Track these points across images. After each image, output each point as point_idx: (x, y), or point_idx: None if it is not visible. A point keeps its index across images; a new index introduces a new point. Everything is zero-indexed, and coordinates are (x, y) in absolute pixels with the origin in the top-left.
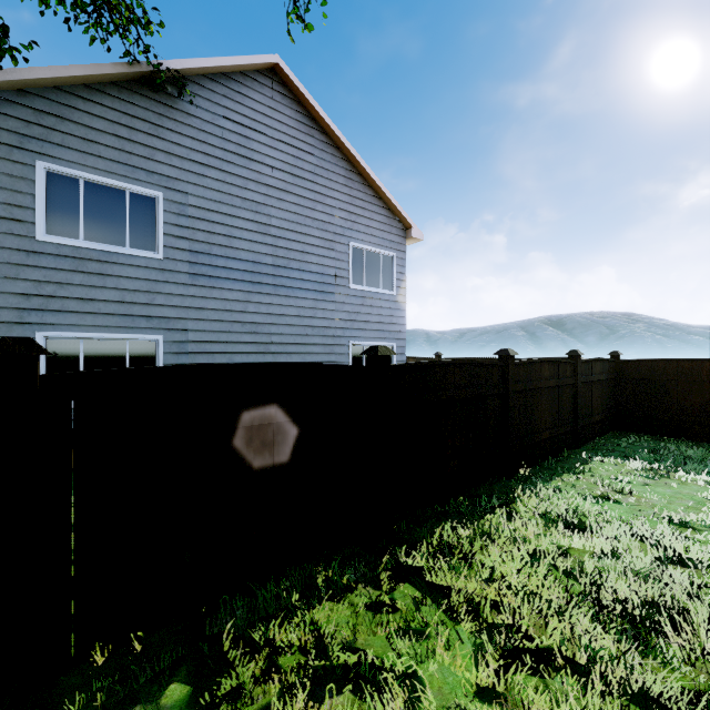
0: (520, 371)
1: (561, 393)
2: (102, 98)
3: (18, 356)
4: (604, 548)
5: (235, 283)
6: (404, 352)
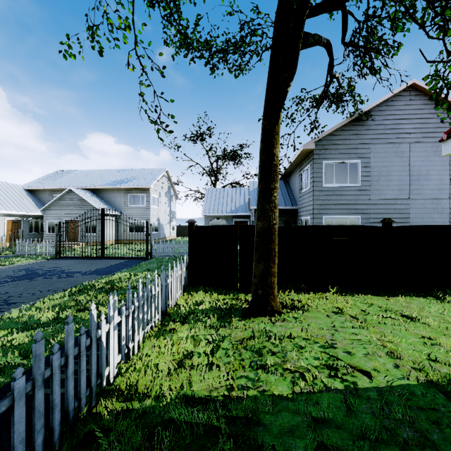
0: None
1: None
2: (340, 132)
3: (389, 222)
4: None
5: (390, 191)
6: None
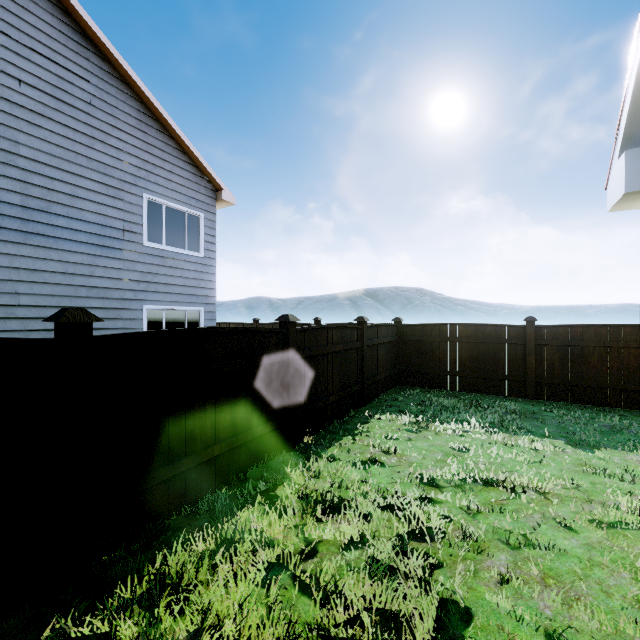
0: (305, 337)
1: (349, 356)
2: None
3: None
4: (353, 535)
5: None
6: (214, 317)
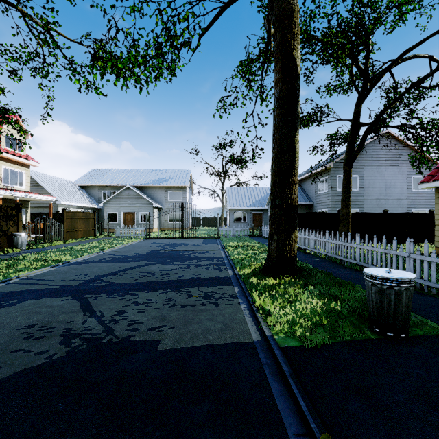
0: None
1: None
2: None
3: (386, 211)
4: None
5: (375, 194)
6: None
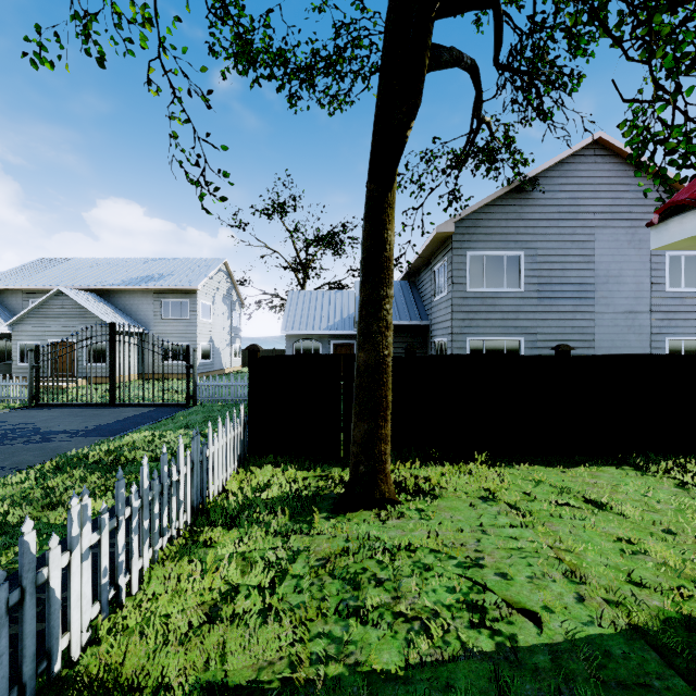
0: None
1: None
2: (493, 208)
3: (565, 350)
4: None
5: (567, 300)
6: None
